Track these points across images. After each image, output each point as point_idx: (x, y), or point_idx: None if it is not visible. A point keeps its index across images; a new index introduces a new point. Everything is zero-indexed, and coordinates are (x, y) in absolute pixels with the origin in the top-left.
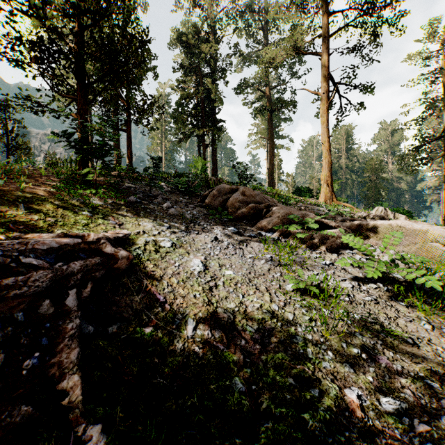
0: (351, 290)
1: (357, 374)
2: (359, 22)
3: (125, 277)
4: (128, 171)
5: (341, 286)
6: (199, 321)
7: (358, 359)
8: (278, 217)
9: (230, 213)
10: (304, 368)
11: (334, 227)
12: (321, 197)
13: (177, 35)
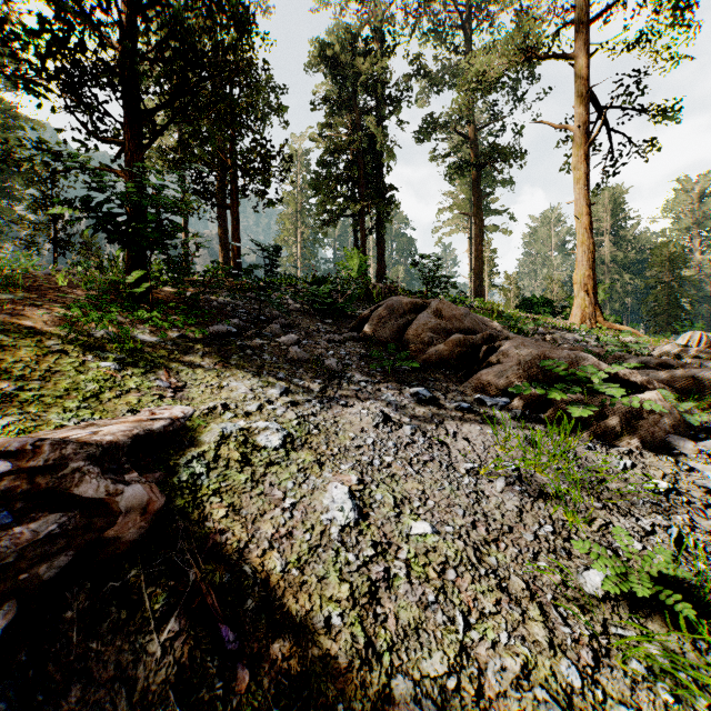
0: None
1: None
2: None
3: (136, 564)
4: (217, 274)
5: None
6: None
7: None
8: (517, 364)
9: (413, 354)
10: None
11: (642, 385)
12: (574, 314)
13: (319, 49)
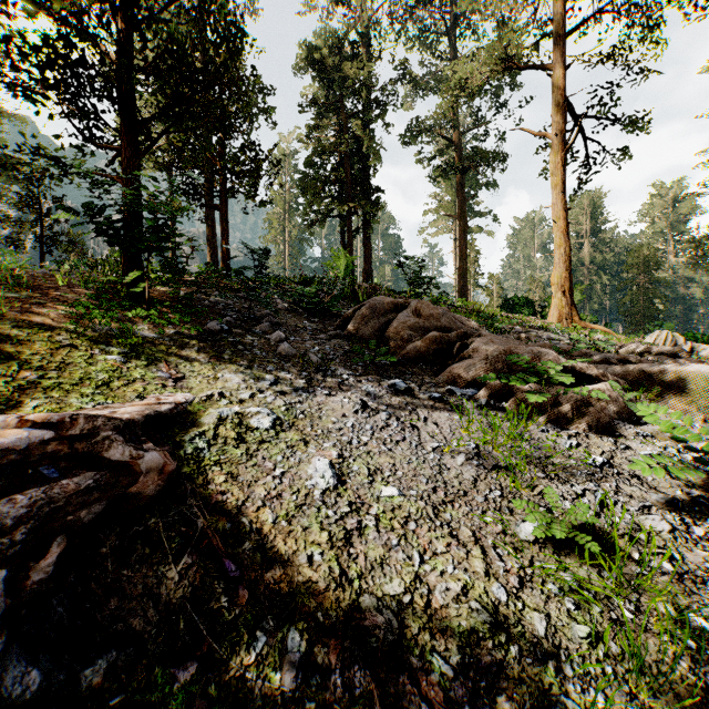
0: (671, 541)
1: None
2: (621, 6)
3: (154, 514)
4: (210, 275)
5: (645, 528)
6: (314, 638)
7: None
8: (485, 358)
9: (393, 350)
10: None
11: (596, 378)
12: (552, 314)
13: (307, 52)
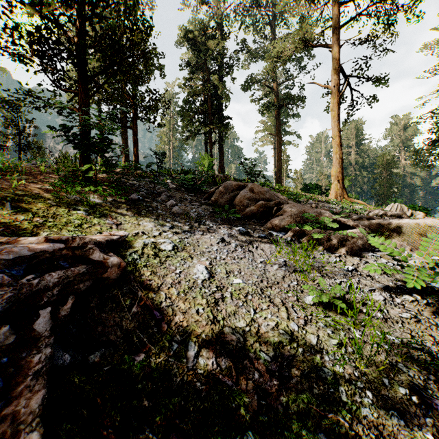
0: (383, 304)
1: (409, 428)
2: (372, 11)
3: (116, 289)
4: (131, 167)
5: (371, 299)
6: (201, 345)
7: (407, 403)
8: (290, 215)
9: (238, 211)
10: (339, 418)
11: (353, 227)
12: (331, 193)
13: (184, 33)
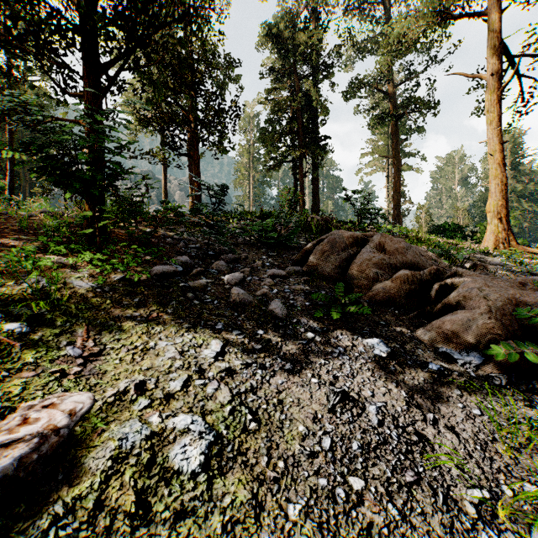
0: None
1: None
2: None
3: None
4: (166, 214)
5: None
6: None
7: None
8: (486, 310)
9: (357, 290)
10: None
11: None
12: (487, 239)
13: (266, 30)
